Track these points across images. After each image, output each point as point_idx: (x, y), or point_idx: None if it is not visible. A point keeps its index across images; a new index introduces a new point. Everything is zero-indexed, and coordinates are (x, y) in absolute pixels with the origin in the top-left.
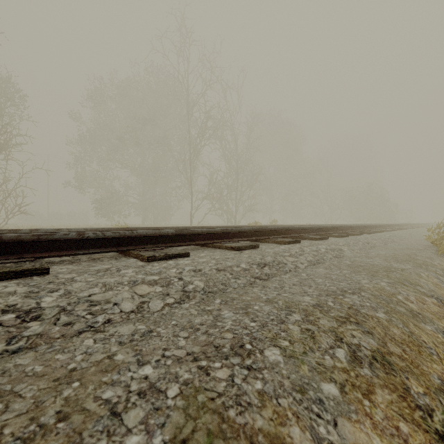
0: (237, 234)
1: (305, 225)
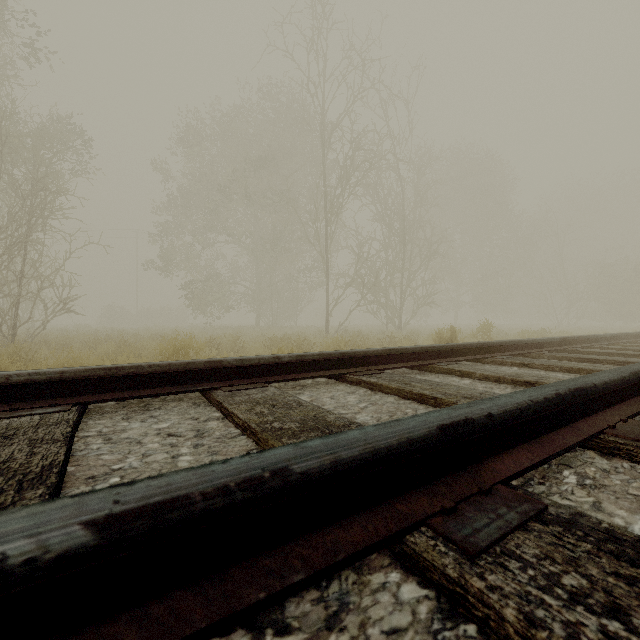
0: (503, 431)
1: (573, 338)
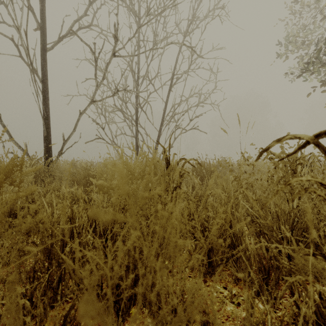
0: None
1: None
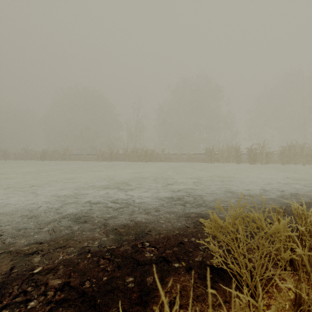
0: None
1: None
